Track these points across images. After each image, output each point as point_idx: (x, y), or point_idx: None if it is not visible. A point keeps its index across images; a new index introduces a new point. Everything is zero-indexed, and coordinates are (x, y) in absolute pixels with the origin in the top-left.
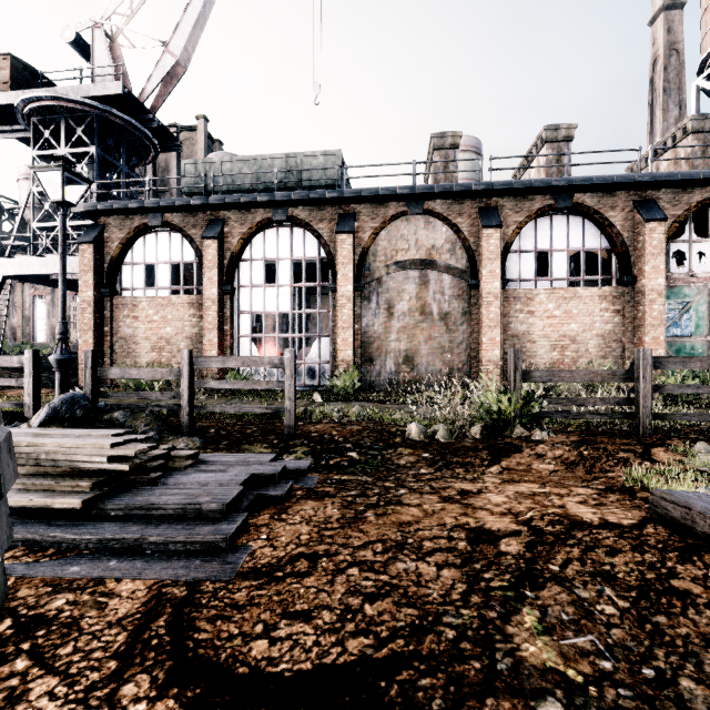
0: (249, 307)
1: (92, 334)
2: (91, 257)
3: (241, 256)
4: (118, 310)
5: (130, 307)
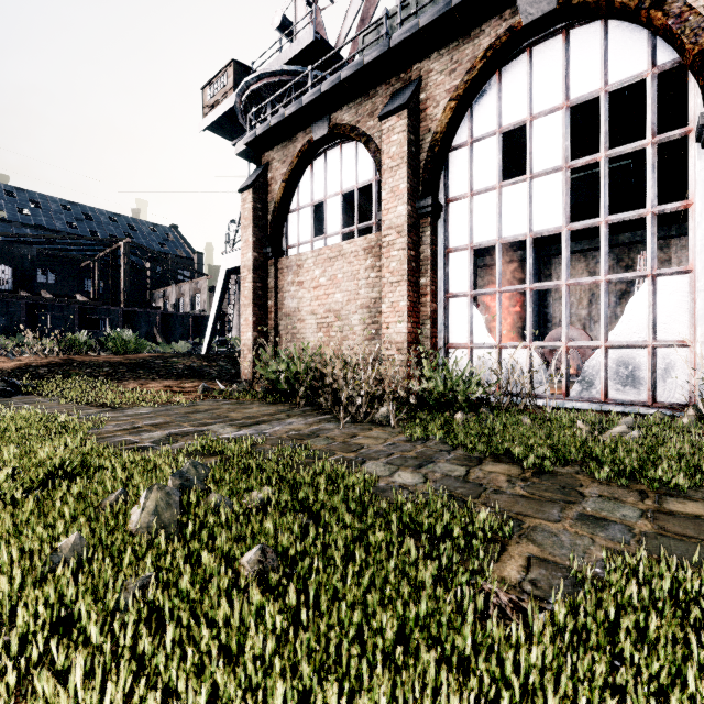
0: (465, 238)
1: (252, 309)
2: (251, 207)
3: (450, 142)
4: (282, 276)
5: (294, 270)
